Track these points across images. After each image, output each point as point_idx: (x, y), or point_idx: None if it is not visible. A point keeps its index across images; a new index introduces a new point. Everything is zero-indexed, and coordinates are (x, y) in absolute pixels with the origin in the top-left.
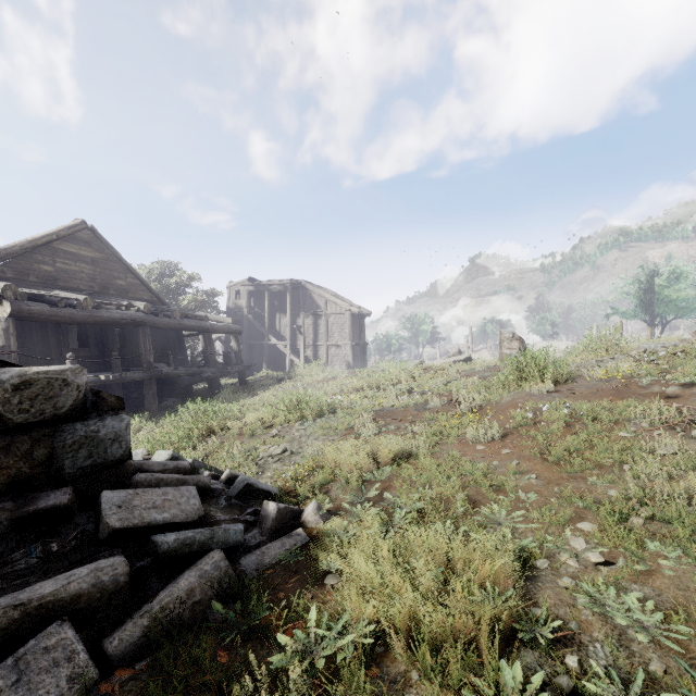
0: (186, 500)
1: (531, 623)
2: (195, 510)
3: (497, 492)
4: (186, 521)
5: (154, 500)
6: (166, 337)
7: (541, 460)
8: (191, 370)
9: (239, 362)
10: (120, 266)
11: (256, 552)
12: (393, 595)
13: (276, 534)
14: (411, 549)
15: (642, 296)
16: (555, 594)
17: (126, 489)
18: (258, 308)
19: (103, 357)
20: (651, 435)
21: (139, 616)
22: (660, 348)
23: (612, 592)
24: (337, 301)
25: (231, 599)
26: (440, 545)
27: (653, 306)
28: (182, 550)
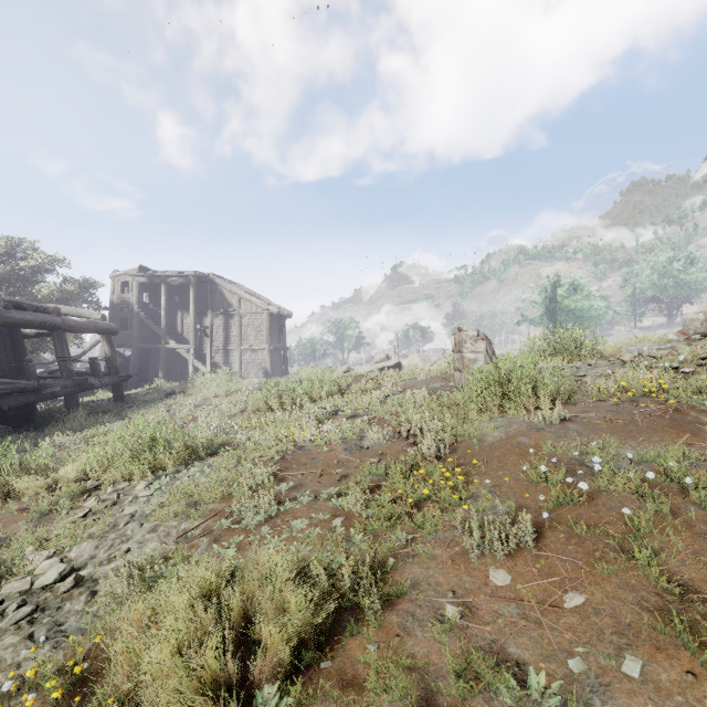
0: None
1: None
2: None
3: None
4: None
5: None
6: None
7: (698, 654)
8: (22, 384)
9: (113, 371)
10: None
11: None
12: None
13: None
14: None
15: (548, 305)
16: None
17: None
18: (153, 304)
19: None
20: None
21: None
22: (656, 351)
23: None
24: (253, 299)
25: None
26: None
27: (556, 314)
28: None
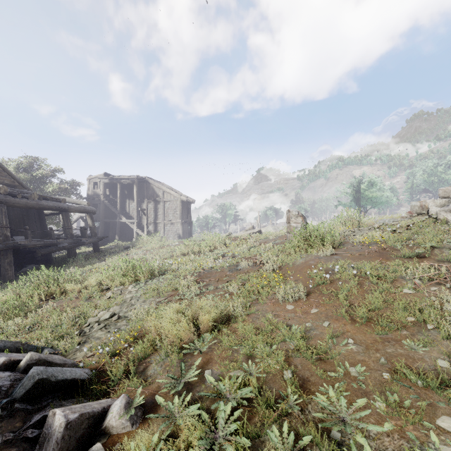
0: None
1: None
2: None
3: (322, 364)
4: None
5: None
6: (28, 215)
7: (348, 320)
8: (48, 241)
9: (94, 235)
10: None
11: None
12: None
13: None
14: None
15: (354, 194)
16: None
17: None
18: (112, 195)
19: None
20: (429, 291)
21: None
22: (392, 222)
23: None
24: (171, 192)
25: None
26: None
27: (360, 200)
28: None
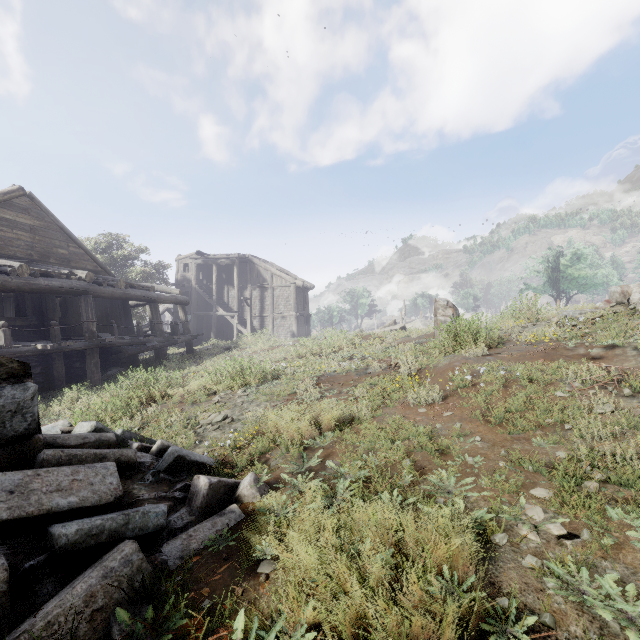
0: (101, 479)
1: (500, 621)
2: (111, 490)
3: (443, 456)
4: (99, 504)
5: (60, 482)
6: (112, 307)
7: (483, 422)
8: (137, 339)
9: (187, 332)
10: (61, 235)
11: (181, 537)
12: (337, 589)
13: (208, 512)
14: (357, 528)
15: (550, 274)
16: (519, 576)
17: (24, 470)
18: (206, 280)
19: (43, 326)
20: (586, 394)
21: (14, 638)
22: (578, 315)
23: (585, 573)
24: (283, 275)
25: (144, 600)
26: (389, 521)
27: (559, 282)
28: (85, 543)
